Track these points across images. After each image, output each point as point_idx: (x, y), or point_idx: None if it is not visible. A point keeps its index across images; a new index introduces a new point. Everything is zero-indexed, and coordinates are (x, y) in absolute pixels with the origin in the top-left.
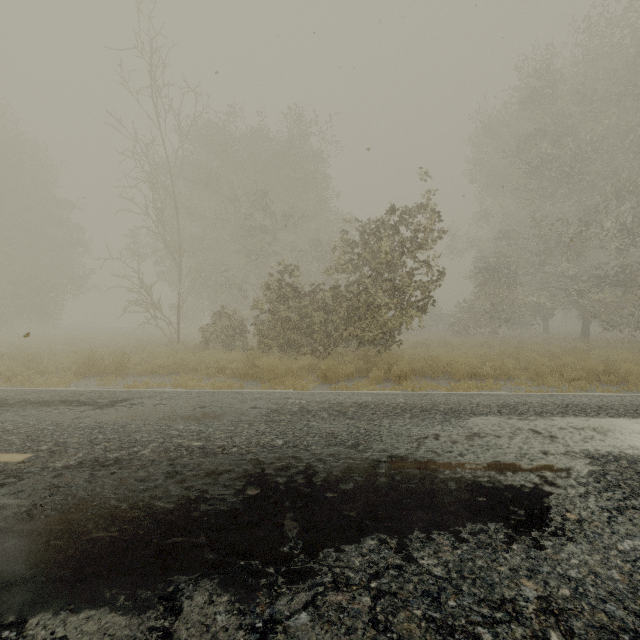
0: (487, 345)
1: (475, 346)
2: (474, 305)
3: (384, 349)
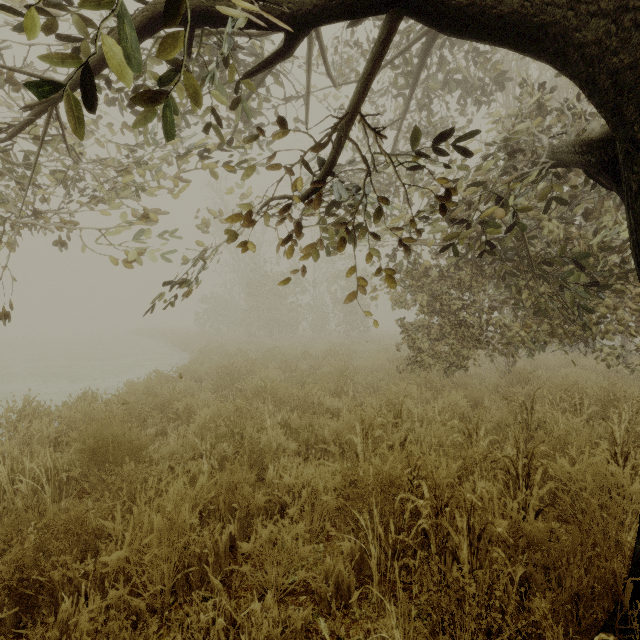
0: None
1: None
2: None
3: None
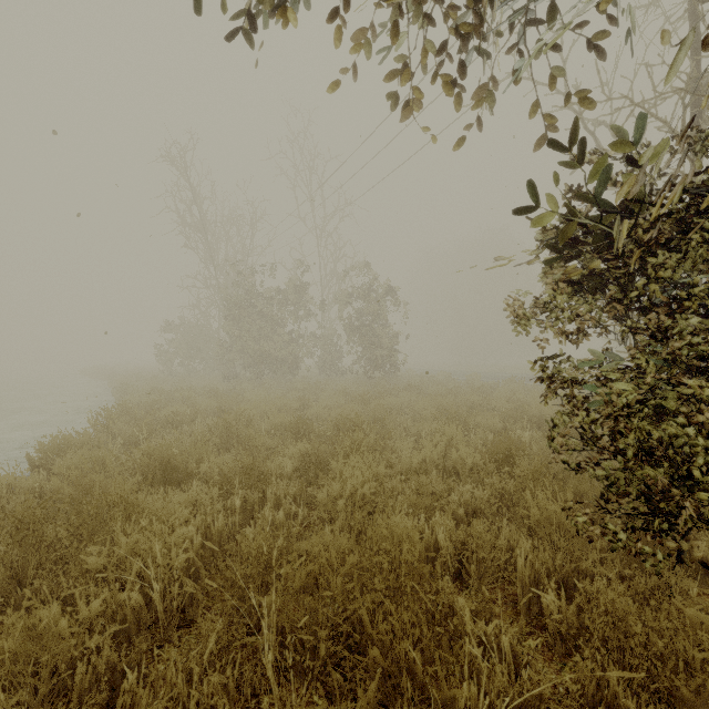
0: None
1: None
2: None
3: None
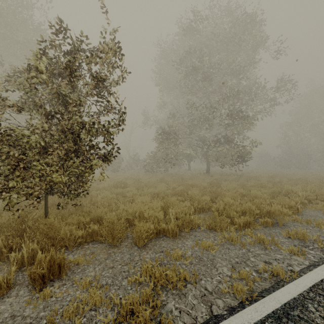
0: (164, 181)
1: (157, 181)
2: (156, 155)
3: (71, 199)
